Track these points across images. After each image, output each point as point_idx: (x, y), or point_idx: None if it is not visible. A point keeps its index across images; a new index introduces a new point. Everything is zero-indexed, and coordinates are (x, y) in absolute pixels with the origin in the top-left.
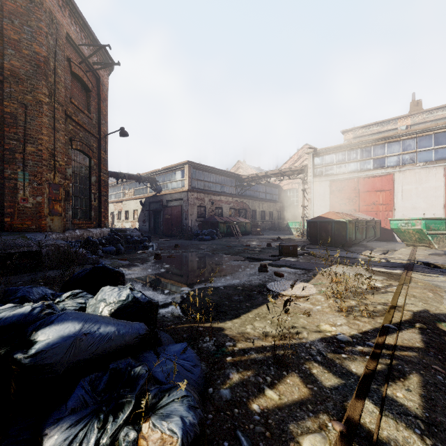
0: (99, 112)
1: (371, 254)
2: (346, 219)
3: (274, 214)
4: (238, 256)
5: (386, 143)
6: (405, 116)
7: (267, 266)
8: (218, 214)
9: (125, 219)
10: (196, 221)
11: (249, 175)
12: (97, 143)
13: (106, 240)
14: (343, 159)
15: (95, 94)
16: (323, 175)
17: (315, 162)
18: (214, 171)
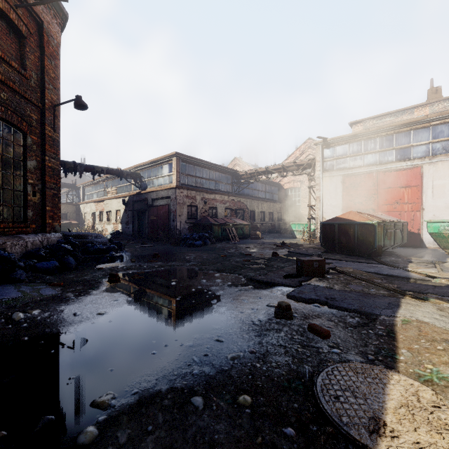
0: (42, 72)
1: (425, 270)
2: (374, 220)
3: (275, 216)
4: (236, 274)
5: (412, 129)
6: (423, 105)
7: (285, 300)
8: (212, 215)
9: (106, 221)
10: (185, 223)
11: (247, 171)
12: (40, 114)
13: (51, 250)
14: (359, 151)
15: (34, 45)
16: (334, 170)
17: (324, 154)
18: (207, 165)
